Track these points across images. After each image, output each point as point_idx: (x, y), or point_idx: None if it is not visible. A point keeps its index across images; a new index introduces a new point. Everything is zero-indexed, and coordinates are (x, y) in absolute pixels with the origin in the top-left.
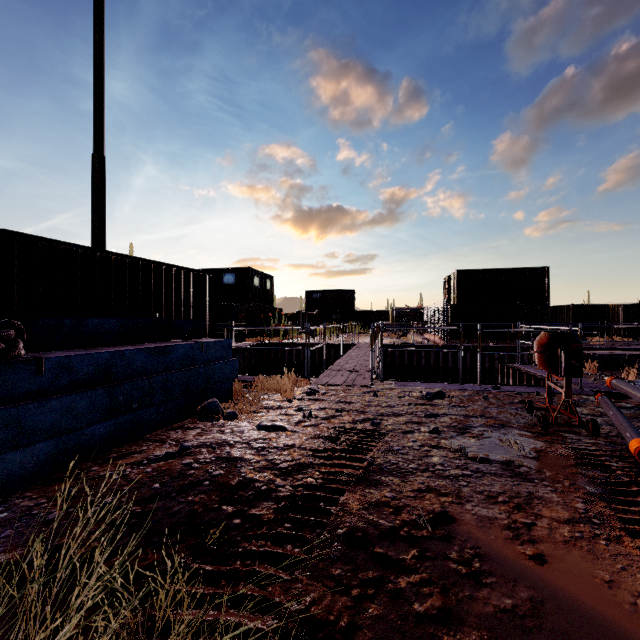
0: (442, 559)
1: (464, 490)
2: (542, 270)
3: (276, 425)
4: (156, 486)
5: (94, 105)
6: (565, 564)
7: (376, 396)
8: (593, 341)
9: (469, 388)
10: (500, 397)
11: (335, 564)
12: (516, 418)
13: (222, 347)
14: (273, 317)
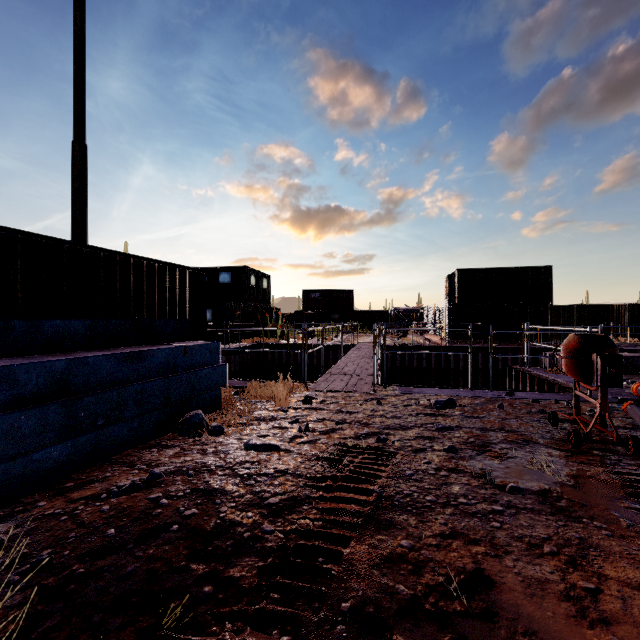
0: None
1: (498, 535)
2: (545, 269)
3: (267, 444)
4: (110, 532)
5: (74, 88)
6: None
7: (380, 404)
8: None
9: (480, 395)
10: (516, 406)
11: None
12: (540, 432)
13: (209, 351)
14: (270, 317)
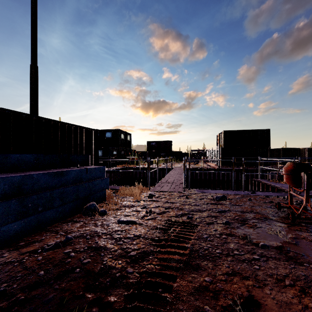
0: None
1: (259, 273)
2: (266, 130)
3: (129, 220)
4: (41, 273)
5: (31, 37)
6: None
7: (187, 198)
8: None
9: (238, 193)
10: (258, 199)
11: None
12: (272, 213)
13: (99, 171)
14: (131, 154)
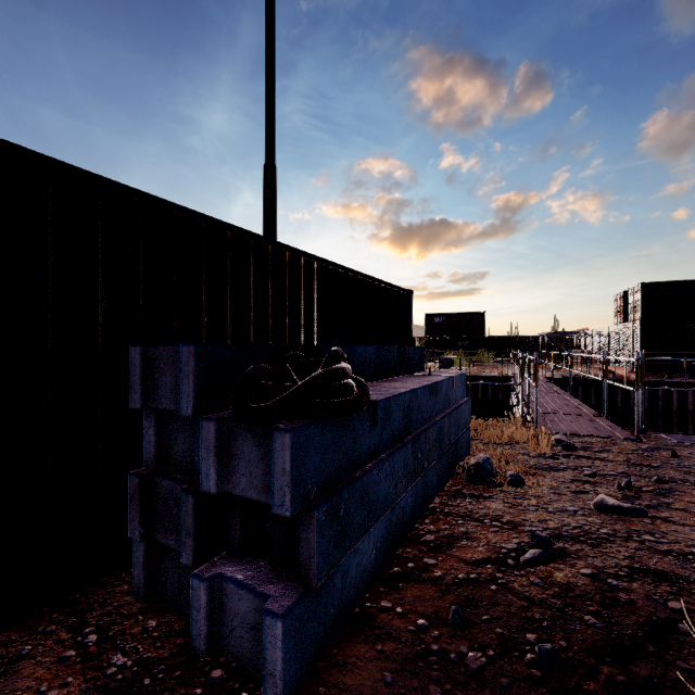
0: None
1: None
2: None
3: (637, 507)
4: (592, 621)
5: (266, 110)
6: None
7: (677, 457)
8: None
9: None
10: None
11: None
12: None
13: (461, 383)
14: None
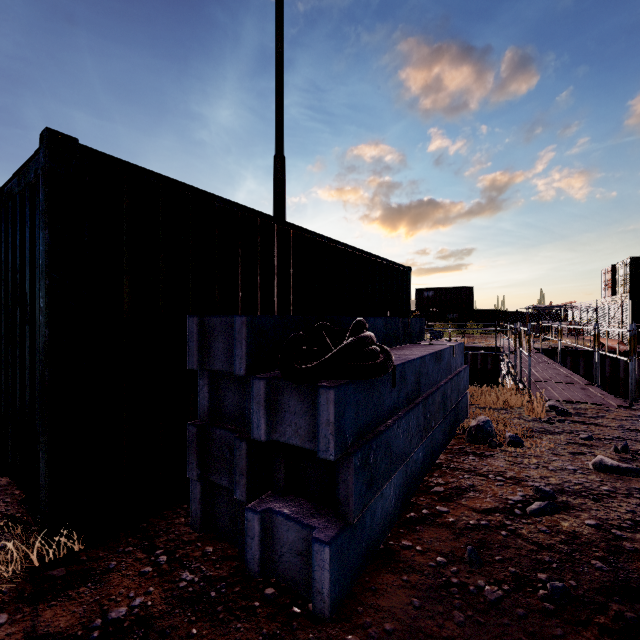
0: None
1: None
2: None
3: (636, 468)
4: (598, 564)
5: (276, 107)
6: None
7: None
8: None
9: None
10: None
11: None
12: None
13: (460, 352)
14: None
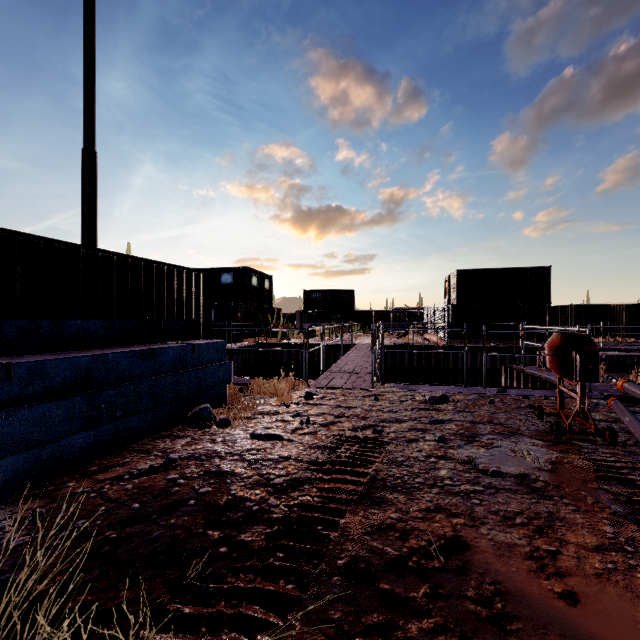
0: (458, 598)
1: (477, 510)
2: (543, 270)
3: (271, 434)
4: (135, 506)
5: (84, 98)
6: (601, 605)
7: (377, 400)
8: (599, 342)
9: (474, 391)
10: (507, 401)
11: (334, 605)
12: (526, 425)
13: (215, 349)
14: (272, 317)
